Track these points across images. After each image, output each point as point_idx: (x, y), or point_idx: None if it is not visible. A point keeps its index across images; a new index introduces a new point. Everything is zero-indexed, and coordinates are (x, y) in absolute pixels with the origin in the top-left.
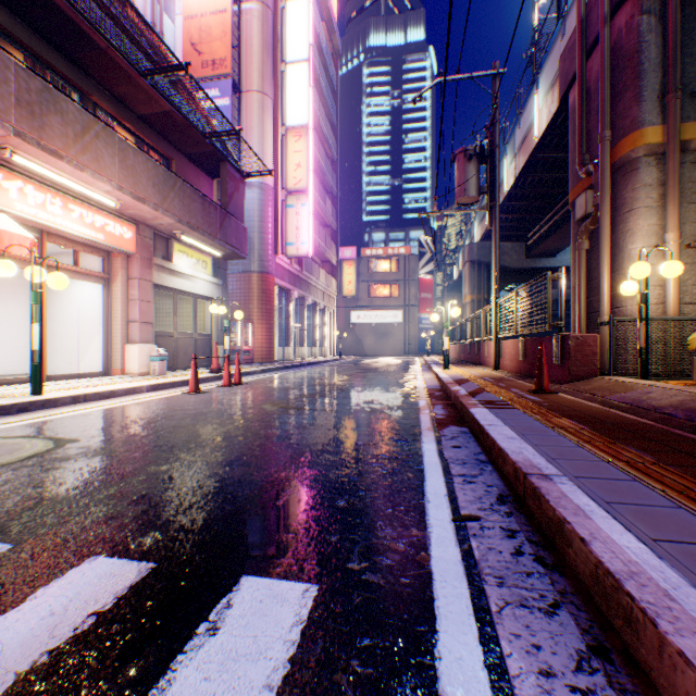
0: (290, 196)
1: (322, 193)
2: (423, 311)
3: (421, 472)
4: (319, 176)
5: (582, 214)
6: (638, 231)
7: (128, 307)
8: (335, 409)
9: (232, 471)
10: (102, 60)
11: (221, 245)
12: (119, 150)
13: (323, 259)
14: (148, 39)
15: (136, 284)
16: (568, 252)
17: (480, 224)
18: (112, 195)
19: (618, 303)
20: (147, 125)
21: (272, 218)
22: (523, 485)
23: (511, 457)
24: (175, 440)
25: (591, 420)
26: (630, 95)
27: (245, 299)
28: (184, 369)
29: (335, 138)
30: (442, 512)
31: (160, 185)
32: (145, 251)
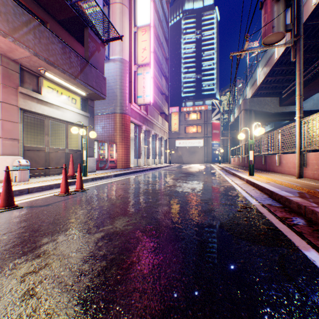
0: (139, 68)
1: (160, 73)
2: (214, 140)
3: None
4: (158, 66)
5: None
6: None
7: None
8: None
9: None
10: None
11: (82, 84)
12: None
13: (161, 111)
14: None
15: None
16: (307, 102)
17: (251, 87)
18: None
19: None
20: None
21: (128, 80)
22: None
23: None
24: None
25: None
26: None
27: (111, 130)
28: (55, 174)
29: (167, 47)
30: None
31: (8, 15)
32: (8, 80)
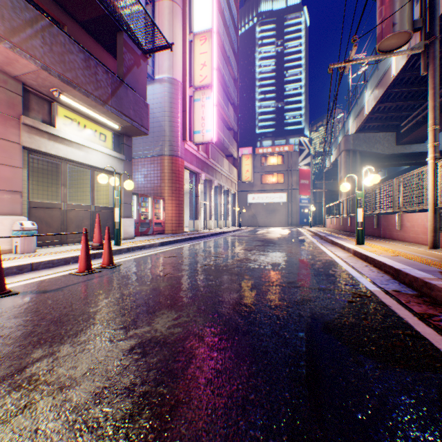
0: (197, 91)
1: (225, 100)
2: (302, 193)
3: None
4: (223, 90)
5: None
6: None
7: None
8: None
9: None
10: None
11: (113, 113)
12: None
13: (227, 153)
14: None
15: None
16: None
17: (355, 118)
18: None
19: None
20: None
21: (181, 109)
22: None
23: None
24: None
25: None
26: None
27: (157, 179)
28: (76, 242)
29: (236, 63)
30: None
31: (3, 9)
32: (6, 106)
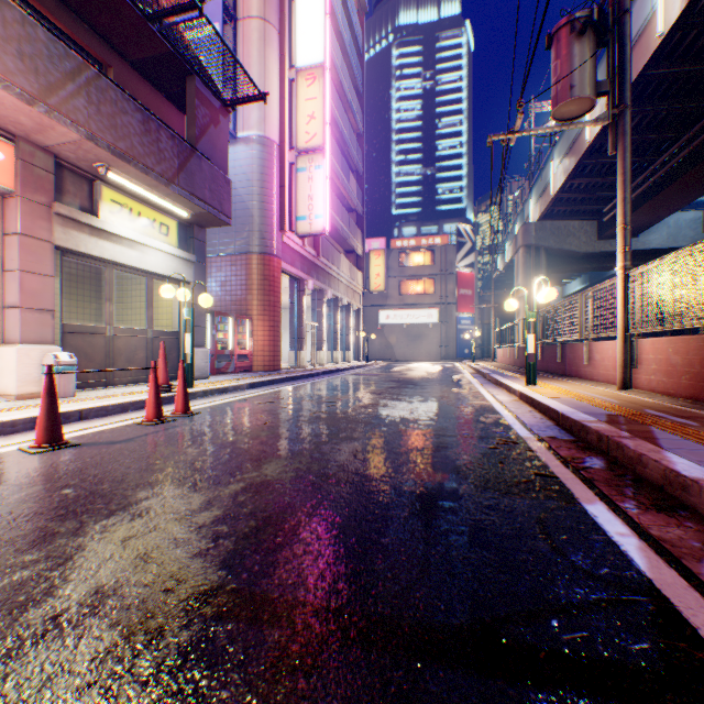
0: (301, 156)
1: (345, 167)
2: (462, 310)
3: None
4: (341, 150)
5: None
6: None
7: (4, 282)
8: (320, 600)
9: None
10: None
11: (182, 195)
12: None
13: (347, 248)
14: None
15: (15, 243)
16: (654, 231)
17: (539, 199)
18: None
19: None
20: None
21: (277, 183)
22: None
23: None
24: None
25: None
26: None
27: (241, 288)
28: (126, 383)
29: (361, 108)
30: None
31: (37, 60)
32: (33, 190)
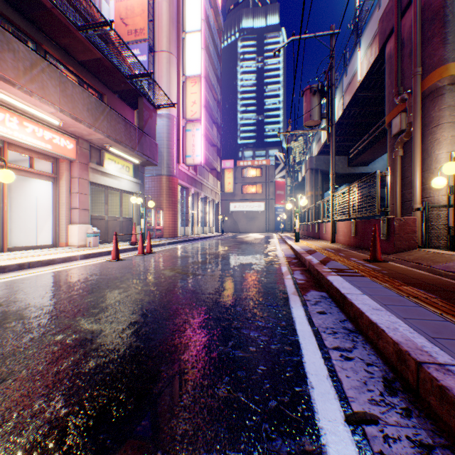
0: (189, 123)
1: (210, 122)
2: (278, 203)
3: (297, 344)
4: (208, 112)
5: (397, 130)
6: (444, 140)
7: (71, 198)
8: (218, 274)
9: (119, 342)
10: (49, 17)
11: (139, 155)
12: (60, 82)
13: (211, 167)
14: (81, 0)
15: (76, 181)
16: (376, 163)
17: (317, 144)
18: (56, 115)
19: (427, 194)
20: (85, 69)
21: (176, 138)
22: (417, 375)
23: (390, 335)
24: (82, 305)
25: (433, 288)
26: (437, 39)
27: (157, 194)
28: (112, 242)
29: (219, 87)
30: (331, 407)
31: (93, 110)
32: (83, 158)
